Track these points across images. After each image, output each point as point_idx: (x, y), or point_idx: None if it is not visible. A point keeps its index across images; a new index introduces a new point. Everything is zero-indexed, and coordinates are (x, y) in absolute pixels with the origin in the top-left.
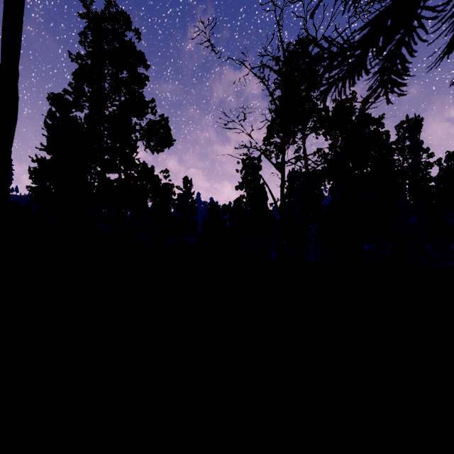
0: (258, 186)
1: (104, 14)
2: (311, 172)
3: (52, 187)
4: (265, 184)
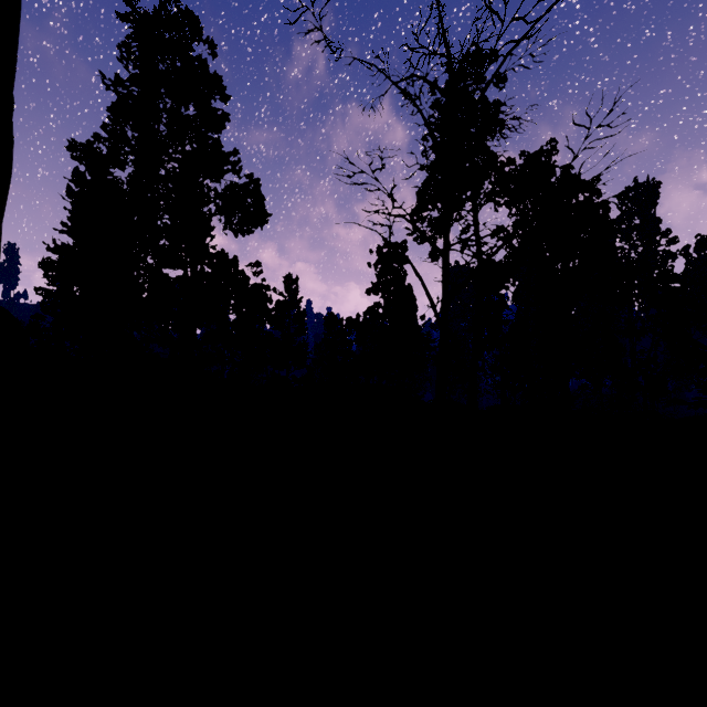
0: (402, 288)
1: (158, 15)
2: (495, 252)
3: (76, 289)
4: (416, 275)
